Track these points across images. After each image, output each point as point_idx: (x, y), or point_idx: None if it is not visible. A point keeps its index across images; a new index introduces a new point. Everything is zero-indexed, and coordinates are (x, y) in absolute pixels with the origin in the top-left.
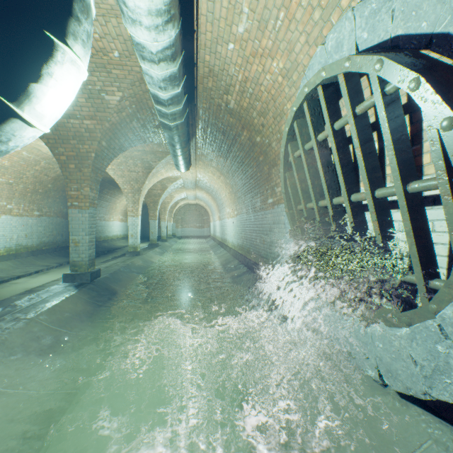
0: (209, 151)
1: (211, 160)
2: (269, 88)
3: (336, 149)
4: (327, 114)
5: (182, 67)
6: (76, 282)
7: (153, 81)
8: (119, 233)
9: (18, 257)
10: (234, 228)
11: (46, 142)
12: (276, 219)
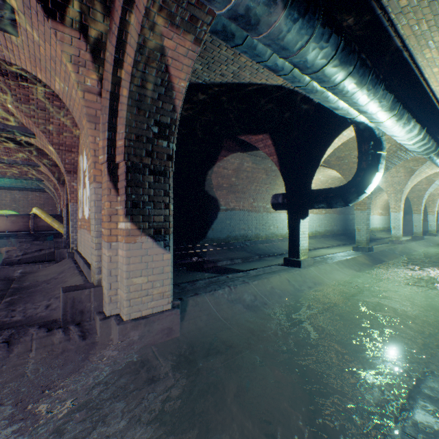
0: None
1: None
2: None
3: None
4: None
5: (430, 136)
6: (358, 252)
7: (411, 148)
8: (377, 226)
9: (315, 238)
10: None
11: (343, 177)
12: None
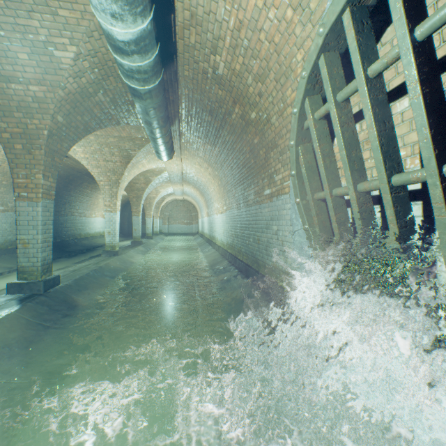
0: (195, 137)
1: (197, 149)
2: (272, 34)
3: (418, 77)
4: (402, 9)
5: None
6: (24, 294)
7: (102, 2)
8: (102, 230)
9: None
10: (223, 225)
11: None
12: (275, 214)
